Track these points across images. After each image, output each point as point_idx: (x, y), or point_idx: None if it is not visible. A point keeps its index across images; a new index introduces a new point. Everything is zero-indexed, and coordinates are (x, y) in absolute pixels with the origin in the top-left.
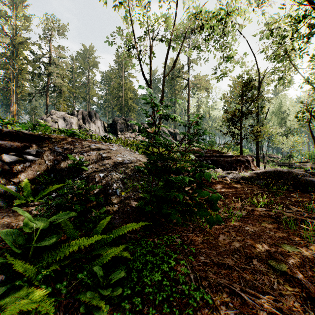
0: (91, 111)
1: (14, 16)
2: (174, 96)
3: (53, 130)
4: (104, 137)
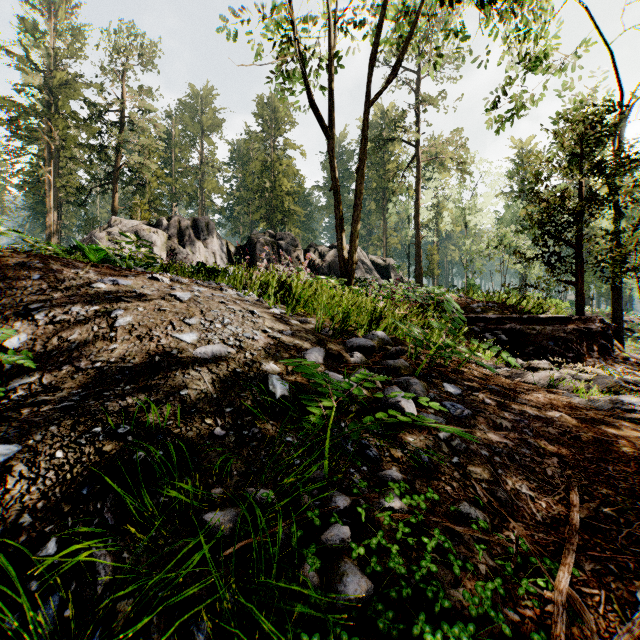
0: (199, 218)
1: (51, 31)
2: (384, 183)
3: (66, 250)
4: (200, 266)
